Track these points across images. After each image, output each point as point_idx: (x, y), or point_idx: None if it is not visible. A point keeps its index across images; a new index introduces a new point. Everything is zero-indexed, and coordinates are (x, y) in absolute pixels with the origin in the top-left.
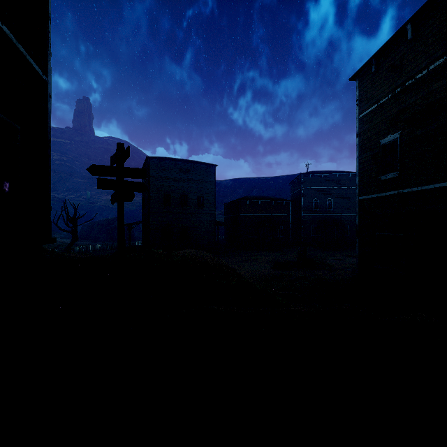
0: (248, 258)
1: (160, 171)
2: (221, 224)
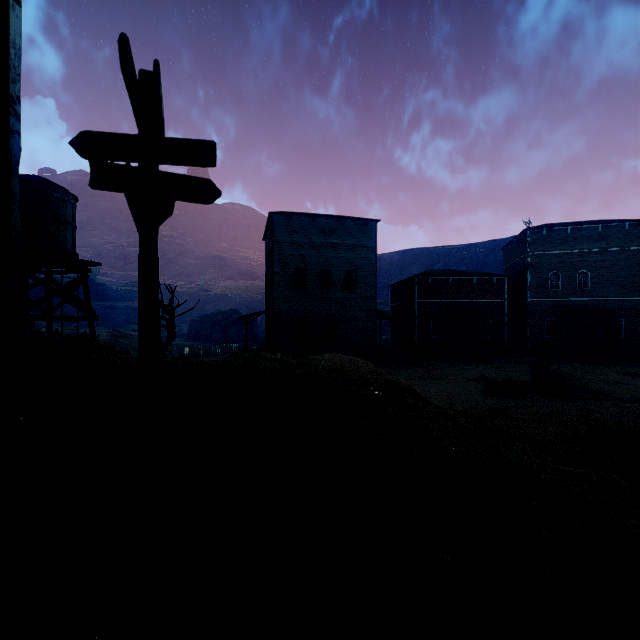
0: (434, 372)
1: (290, 233)
2: (384, 316)
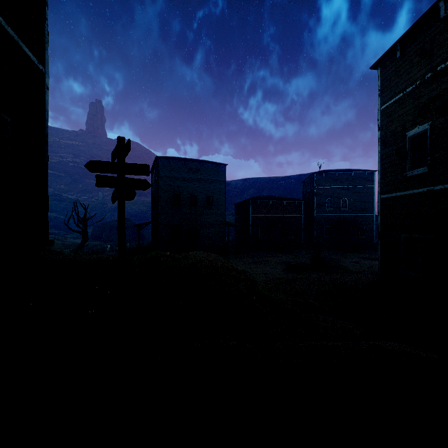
0: (259, 259)
1: (170, 171)
2: (231, 225)
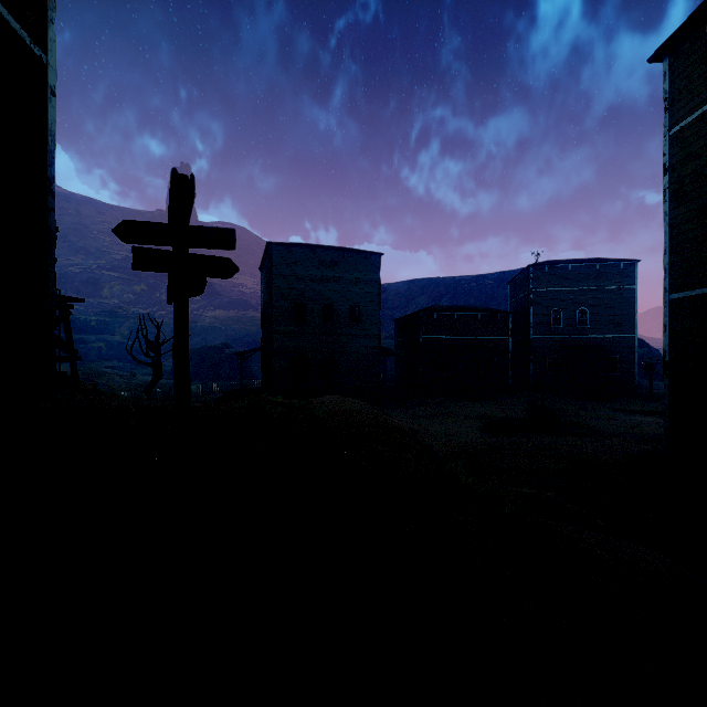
0: (437, 410)
1: (289, 265)
2: (389, 353)
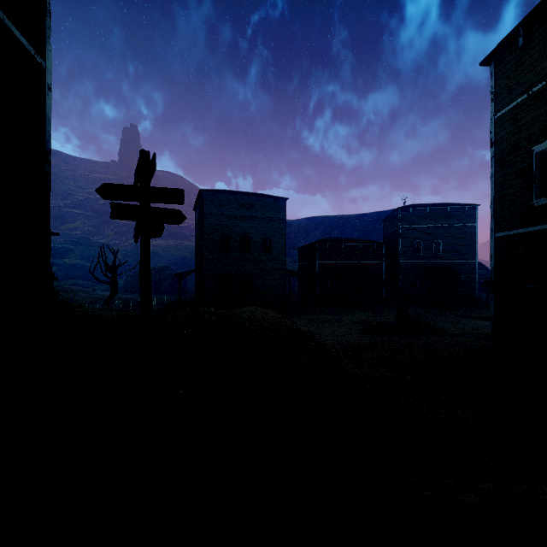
0: (329, 317)
1: (217, 207)
2: (292, 274)
